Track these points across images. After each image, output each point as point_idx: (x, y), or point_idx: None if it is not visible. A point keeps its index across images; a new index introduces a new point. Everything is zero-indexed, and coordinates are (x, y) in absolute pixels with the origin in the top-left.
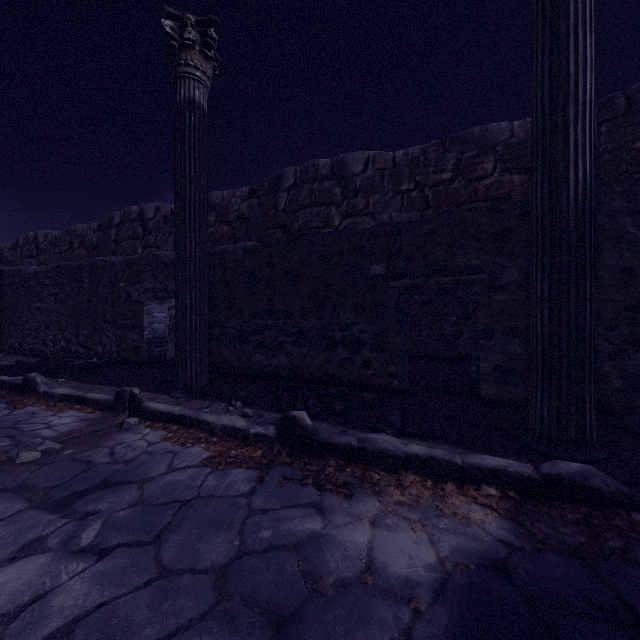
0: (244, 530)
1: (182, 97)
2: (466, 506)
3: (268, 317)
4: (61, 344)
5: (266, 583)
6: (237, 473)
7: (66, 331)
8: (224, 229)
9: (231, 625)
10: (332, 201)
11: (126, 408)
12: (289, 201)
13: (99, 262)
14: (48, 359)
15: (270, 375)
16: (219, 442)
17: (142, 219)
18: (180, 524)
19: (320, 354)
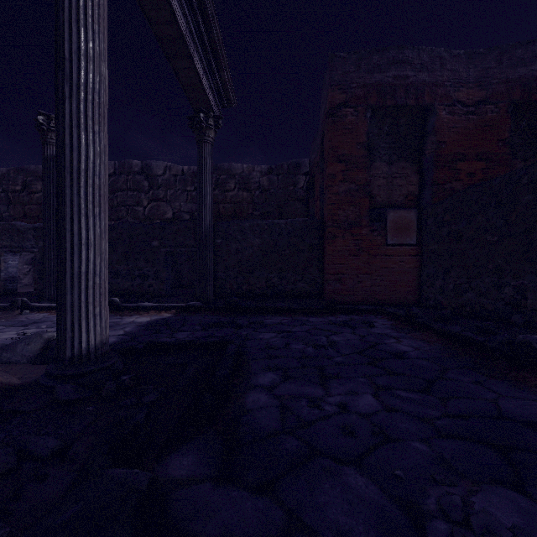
0: None
1: (49, 154)
2: (165, 314)
3: None
4: None
5: None
6: None
7: None
8: None
9: None
10: (142, 189)
11: (19, 308)
12: (110, 184)
13: None
14: None
15: None
16: None
17: None
18: None
19: (127, 282)
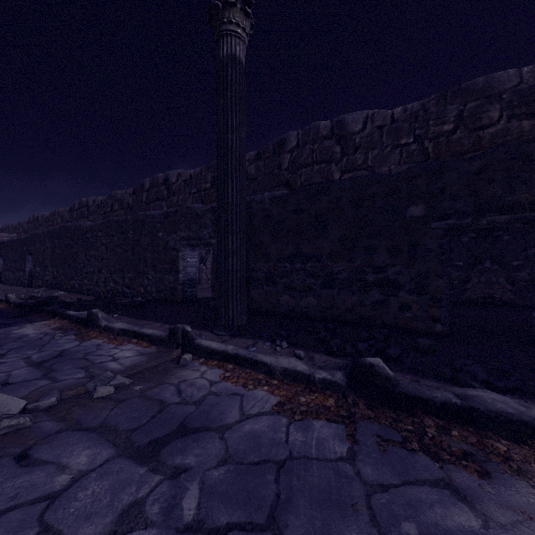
0: (375, 518)
1: (225, 54)
2: None
3: (296, 261)
4: (110, 285)
5: None
6: (320, 426)
7: (114, 274)
8: None
9: None
10: (332, 158)
11: (179, 344)
12: (292, 161)
13: (141, 216)
14: (101, 297)
15: (298, 315)
16: (281, 385)
17: (167, 183)
18: (290, 499)
19: (351, 296)
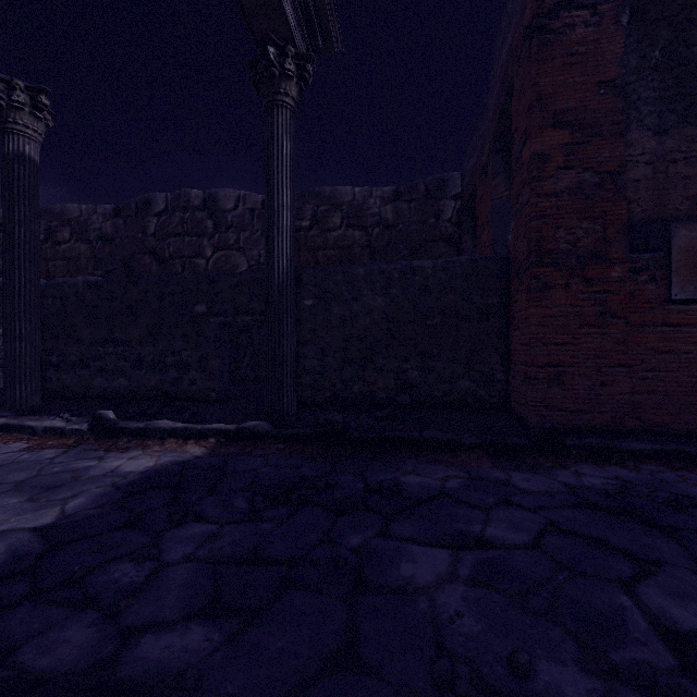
0: (42, 469)
1: (11, 150)
2: (193, 448)
3: (109, 345)
4: None
5: (48, 481)
6: (49, 451)
7: None
8: (82, 247)
9: (20, 492)
10: (204, 233)
11: None
12: (159, 227)
13: None
14: None
15: (110, 396)
16: (40, 439)
17: None
18: None
19: (155, 376)
